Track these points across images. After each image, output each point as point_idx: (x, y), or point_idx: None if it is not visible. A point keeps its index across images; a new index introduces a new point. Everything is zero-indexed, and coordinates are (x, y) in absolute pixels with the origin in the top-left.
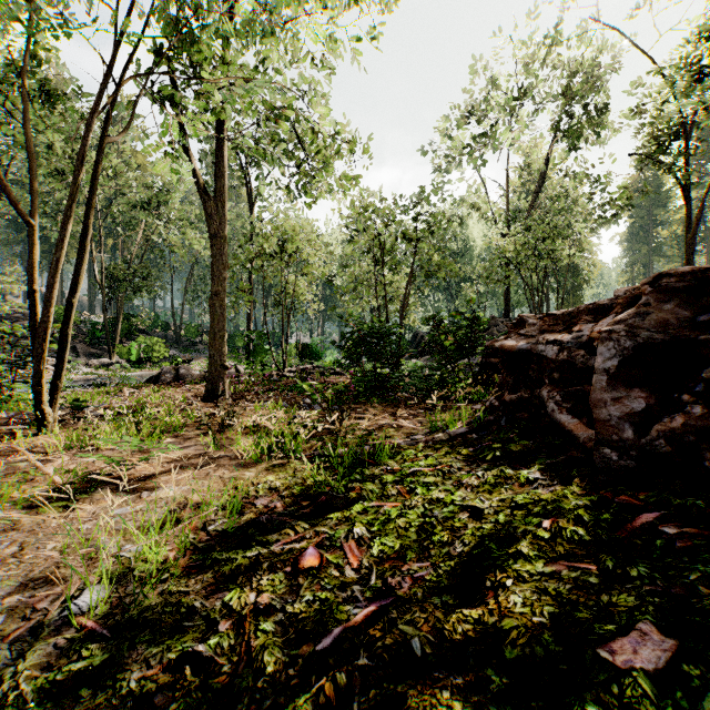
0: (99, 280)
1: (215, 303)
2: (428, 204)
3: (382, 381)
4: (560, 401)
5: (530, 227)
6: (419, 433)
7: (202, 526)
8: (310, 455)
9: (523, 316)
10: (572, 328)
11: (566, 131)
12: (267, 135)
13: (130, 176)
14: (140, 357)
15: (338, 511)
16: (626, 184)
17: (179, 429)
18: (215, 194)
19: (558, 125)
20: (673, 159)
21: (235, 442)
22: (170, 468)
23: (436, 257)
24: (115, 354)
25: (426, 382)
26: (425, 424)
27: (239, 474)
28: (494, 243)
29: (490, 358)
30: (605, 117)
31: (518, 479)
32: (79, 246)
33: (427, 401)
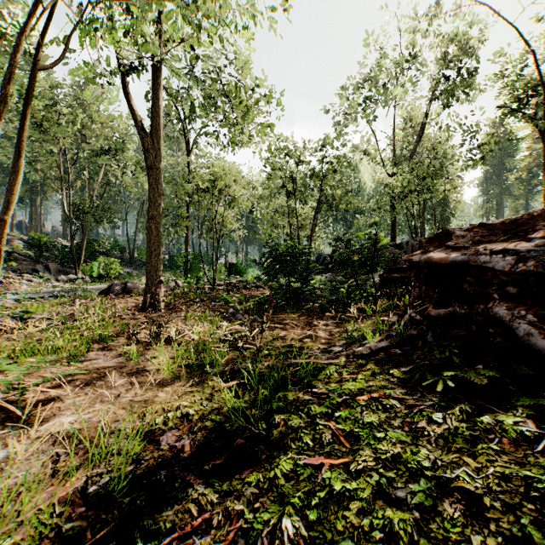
0: (67, 212)
1: (152, 226)
2: (332, 148)
3: (295, 293)
4: (536, 321)
5: (413, 169)
6: (336, 344)
7: (82, 486)
8: (230, 369)
9: (448, 228)
10: (529, 235)
11: (442, 90)
12: (201, 94)
13: (91, 129)
14: (100, 274)
15: (259, 466)
16: (494, 132)
17: (109, 339)
18: (152, 131)
19: (437, 85)
20: (535, 110)
21: (159, 353)
22: (80, 387)
23: (339, 191)
24: (80, 271)
25: (335, 294)
26: (340, 334)
27: (151, 395)
28: (384, 181)
29: (392, 274)
30: (472, 80)
31: (505, 433)
32: (14, 167)
33: (347, 314)
